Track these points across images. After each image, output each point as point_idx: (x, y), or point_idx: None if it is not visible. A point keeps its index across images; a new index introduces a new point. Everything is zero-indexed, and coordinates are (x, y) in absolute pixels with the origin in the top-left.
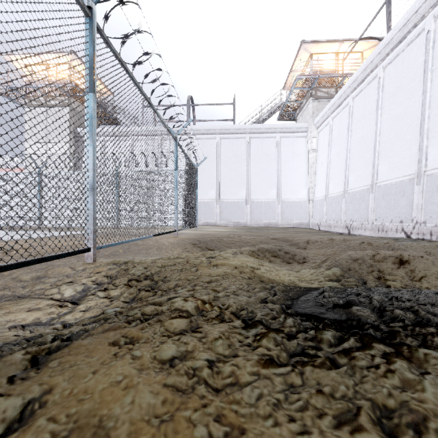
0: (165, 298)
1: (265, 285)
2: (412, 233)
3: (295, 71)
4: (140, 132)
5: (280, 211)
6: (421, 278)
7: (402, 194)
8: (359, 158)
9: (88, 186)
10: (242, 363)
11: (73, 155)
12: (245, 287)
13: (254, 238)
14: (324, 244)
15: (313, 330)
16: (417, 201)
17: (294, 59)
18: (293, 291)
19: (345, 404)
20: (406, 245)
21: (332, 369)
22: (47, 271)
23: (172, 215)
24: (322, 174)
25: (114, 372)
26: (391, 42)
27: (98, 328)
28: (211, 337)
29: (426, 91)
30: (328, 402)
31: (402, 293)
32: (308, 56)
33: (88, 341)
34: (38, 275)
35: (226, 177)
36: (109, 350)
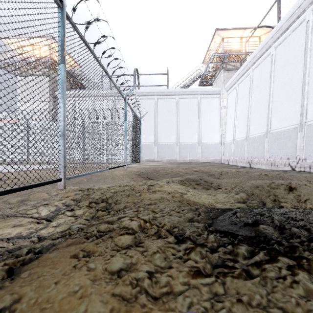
0: (116, 217)
1: (191, 207)
2: (296, 167)
3: (211, 50)
4: (100, 94)
5: (201, 151)
6: (306, 201)
7: (289, 139)
8: (257, 113)
9: (60, 133)
10: (175, 274)
11: (52, 110)
12: (176, 209)
13: (182, 170)
14: (232, 175)
15: (230, 245)
16: (300, 144)
17: (210, 42)
18: (213, 212)
19: (261, 312)
20: (292, 175)
21: (248, 279)
22: (29, 196)
23: (123, 153)
24: (231, 124)
25: (72, 283)
26: (280, 29)
27: (63, 243)
28: (151, 251)
29: (306, 64)
30: (246, 309)
31: (295, 213)
32: (220, 39)
33: (54, 255)
34: (22, 199)
35: (161, 126)
36: (70, 263)
